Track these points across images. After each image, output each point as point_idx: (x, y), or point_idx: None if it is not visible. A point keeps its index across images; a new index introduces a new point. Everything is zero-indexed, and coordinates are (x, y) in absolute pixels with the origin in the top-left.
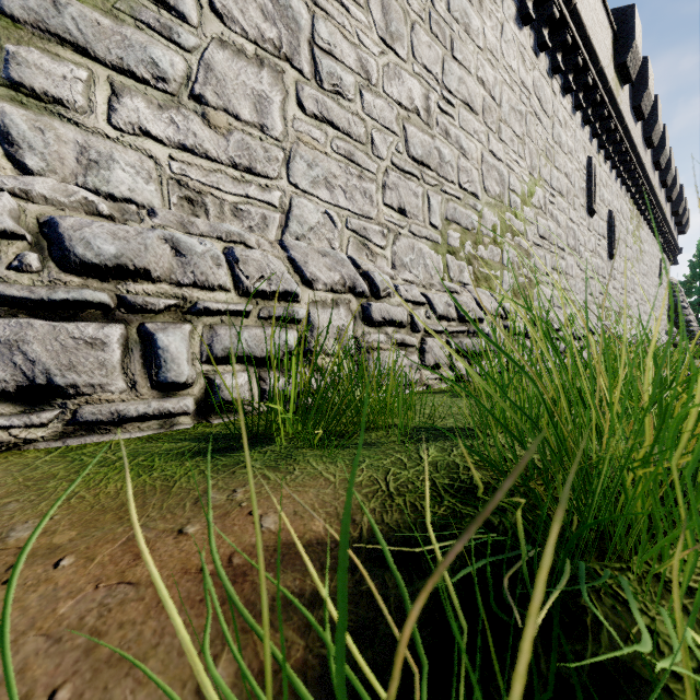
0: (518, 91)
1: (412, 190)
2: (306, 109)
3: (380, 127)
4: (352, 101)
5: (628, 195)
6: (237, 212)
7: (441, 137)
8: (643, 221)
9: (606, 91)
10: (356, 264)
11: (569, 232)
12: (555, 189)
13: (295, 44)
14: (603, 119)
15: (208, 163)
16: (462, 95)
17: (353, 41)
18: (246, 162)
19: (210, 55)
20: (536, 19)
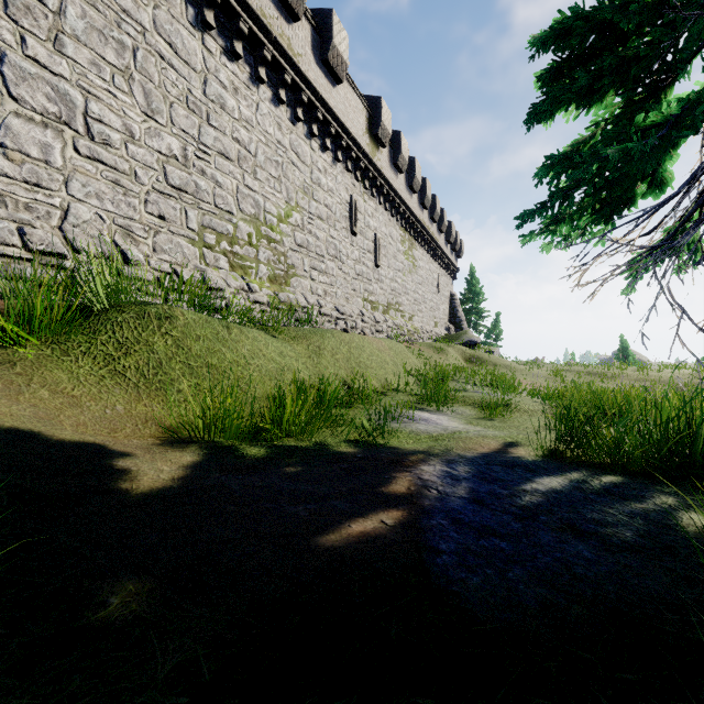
0: (275, 147)
1: (172, 206)
2: (81, 153)
3: (142, 166)
4: (119, 149)
5: (399, 224)
6: (29, 208)
7: (198, 174)
8: (418, 245)
9: (362, 152)
10: (117, 245)
11: (329, 245)
12: (314, 215)
13: (73, 115)
14: (365, 170)
15: (8, 180)
16: (218, 149)
17: (120, 114)
18: (35, 181)
19: (9, 121)
20: (293, 100)
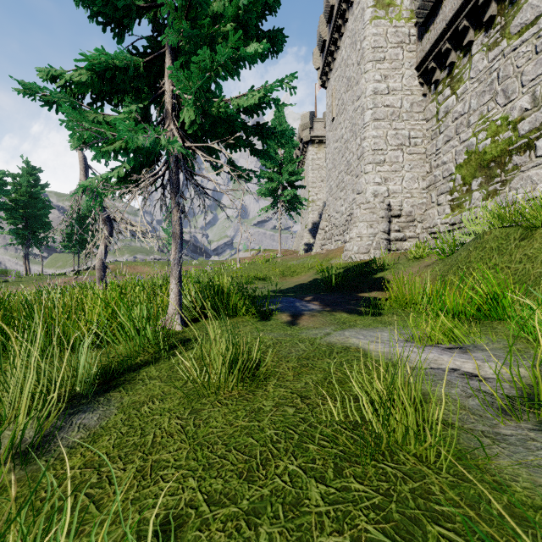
0: None
1: None
2: None
3: None
4: None
5: None
6: None
7: None
8: None
9: None
10: None
11: None
12: None
13: None
14: None
15: None
16: None
17: None
18: None
19: None
20: None
